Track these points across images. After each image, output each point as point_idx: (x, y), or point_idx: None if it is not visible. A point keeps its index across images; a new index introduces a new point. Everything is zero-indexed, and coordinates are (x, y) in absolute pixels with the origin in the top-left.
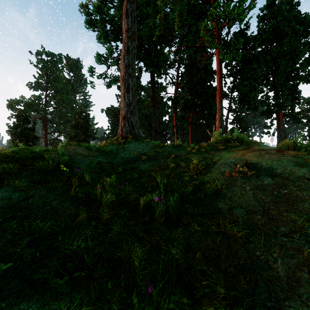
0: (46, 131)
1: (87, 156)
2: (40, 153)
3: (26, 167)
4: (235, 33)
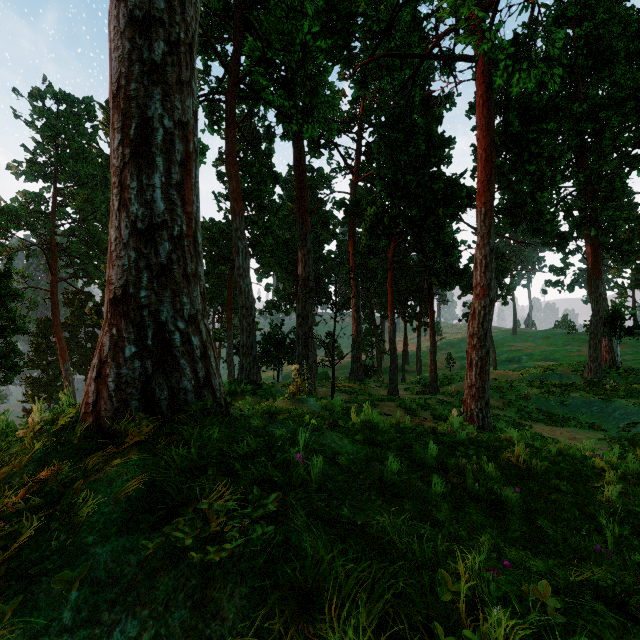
0: (54, 274)
1: None
2: None
3: None
4: (500, 46)
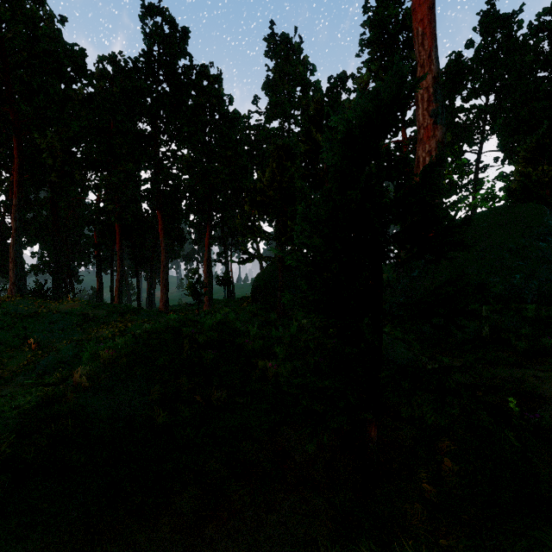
0: None
1: None
2: None
3: None
4: None
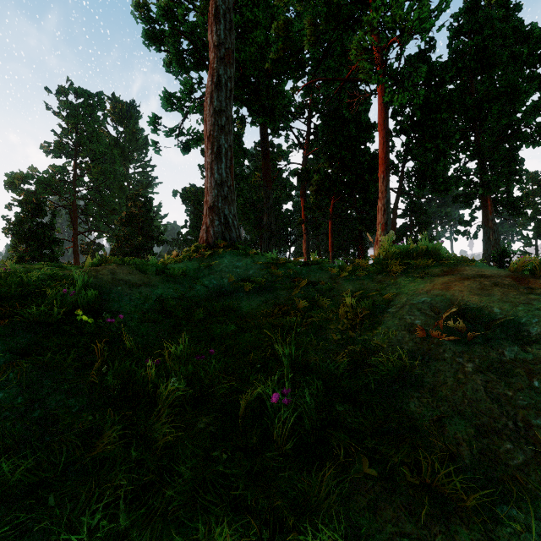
0: (75, 228)
1: (138, 285)
2: (38, 284)
3: (2, 316)
4: (410, 57)
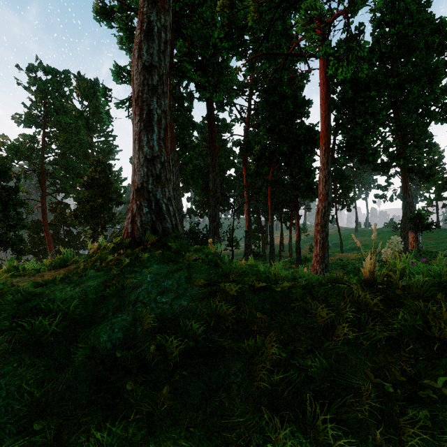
0: (43, 190)
1: None
2: None
3: None
4: (341, 41)
